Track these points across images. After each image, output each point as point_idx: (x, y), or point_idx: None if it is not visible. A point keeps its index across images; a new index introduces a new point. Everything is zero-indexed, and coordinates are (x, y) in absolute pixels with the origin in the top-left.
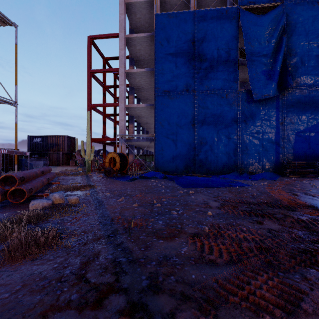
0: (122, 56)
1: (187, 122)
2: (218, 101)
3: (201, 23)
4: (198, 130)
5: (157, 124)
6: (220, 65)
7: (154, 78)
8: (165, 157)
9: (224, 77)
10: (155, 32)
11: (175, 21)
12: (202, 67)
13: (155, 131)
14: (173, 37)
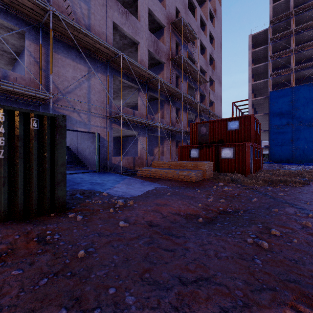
0: (250, 109)
1: (288, 139)
2: (307, 128)
3: (296, 92)
4: (295, 143)
5: (271, 141)
6: (308, 111)
7: (268, 118)
8: (275, 156)
9: (311, 117)
10: (269, 99)
11: (281, 93)
12: (297, 113)
13: (269, 144)
14: (279, 101)
